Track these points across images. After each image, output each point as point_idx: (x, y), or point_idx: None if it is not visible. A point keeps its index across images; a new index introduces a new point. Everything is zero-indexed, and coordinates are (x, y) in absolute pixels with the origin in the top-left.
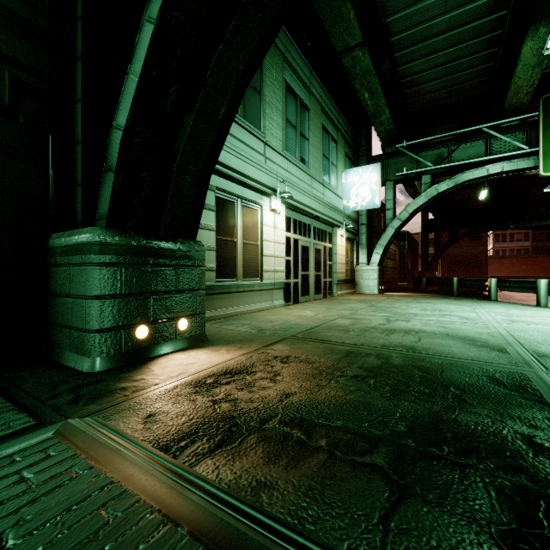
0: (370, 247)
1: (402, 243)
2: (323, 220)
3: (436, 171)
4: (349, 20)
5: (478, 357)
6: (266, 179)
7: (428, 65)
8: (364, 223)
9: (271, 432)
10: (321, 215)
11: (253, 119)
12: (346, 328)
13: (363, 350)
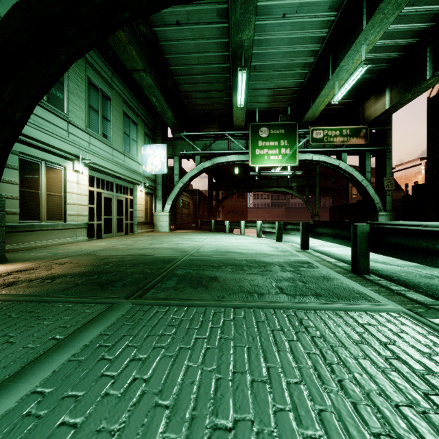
0: (165, 200)
1: (195, 197)
2: (124, 179)
3: (203, 154)
4: (133, 54)
5: (170, 255)
6: (70, 148)
7: (195, 89)
8: (160, 183)
9: (35, 282)
10: (122, 176)
11: (57, 103)
12: (119, 249)
13: (116, 257)
